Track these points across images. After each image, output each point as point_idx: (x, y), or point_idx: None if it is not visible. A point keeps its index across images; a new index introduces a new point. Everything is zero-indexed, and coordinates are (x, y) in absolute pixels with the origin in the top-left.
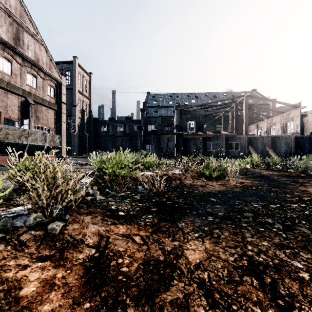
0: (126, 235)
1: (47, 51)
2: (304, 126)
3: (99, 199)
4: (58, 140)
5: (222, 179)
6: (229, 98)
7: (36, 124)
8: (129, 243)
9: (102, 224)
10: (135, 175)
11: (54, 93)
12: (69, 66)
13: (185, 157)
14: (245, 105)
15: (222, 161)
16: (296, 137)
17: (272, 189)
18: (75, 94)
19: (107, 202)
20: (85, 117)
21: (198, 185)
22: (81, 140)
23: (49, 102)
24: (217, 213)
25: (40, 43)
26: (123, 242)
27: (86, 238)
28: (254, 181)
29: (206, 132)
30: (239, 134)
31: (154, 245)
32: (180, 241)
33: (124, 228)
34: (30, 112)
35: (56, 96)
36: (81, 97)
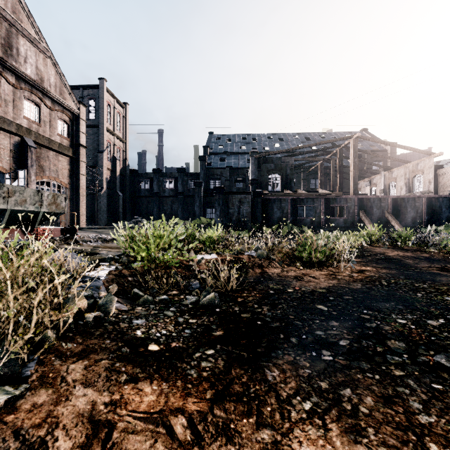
0: (154, 414)
1: (56, 67)
2: (440, 182)
3: (116, 311)
4: (64, 202)
5: (327, 264)
6: (331, 140)
7: (40, 178)
8: (160, 443)
9: (105, 384)
10: (188, 260)
11: (68, 131)
12: (94, 92)
13: (265, 228)
14: (354, 150)
15: (321, 234)
16: (428, 198)
17: (416, 284)
18: (102, 134)
19: (130, 319)
20: (117, 168)
21: (291, 278)
22: (112, 202)
23: (61, 144)
24: (337, 342)
25: (46, 54)
26: (145, 441)
27: (56, 436)
28: (379, 268)
29: (297, 190)
30: (344, 193)
31: (217, 445)
32: (274, 426)
33: (153, 392)
34: (30, 160)
35: (71, 136)
36: (112, 138)
